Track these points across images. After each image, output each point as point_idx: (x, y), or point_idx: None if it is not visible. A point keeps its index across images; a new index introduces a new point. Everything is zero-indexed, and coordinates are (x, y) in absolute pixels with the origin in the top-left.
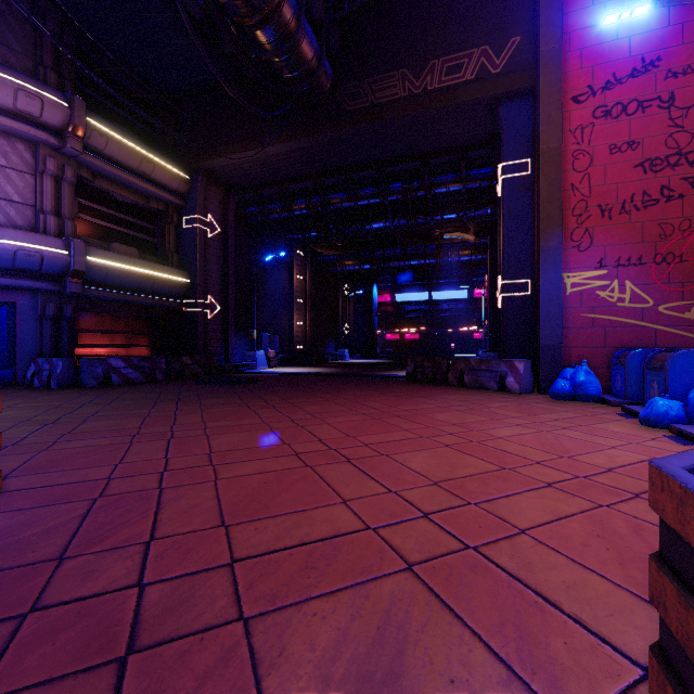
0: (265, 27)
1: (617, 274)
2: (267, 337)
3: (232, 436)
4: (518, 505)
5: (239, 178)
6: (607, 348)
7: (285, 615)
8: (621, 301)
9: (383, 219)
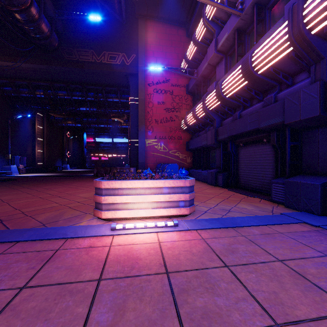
0: (20, 13)
1: (159, 141)
2: (18, 158)
3: (10, 196)
4: None
5: None
6: (157, 163)
7: (39, 214)
8: (161, 149)
9: (85, 107)
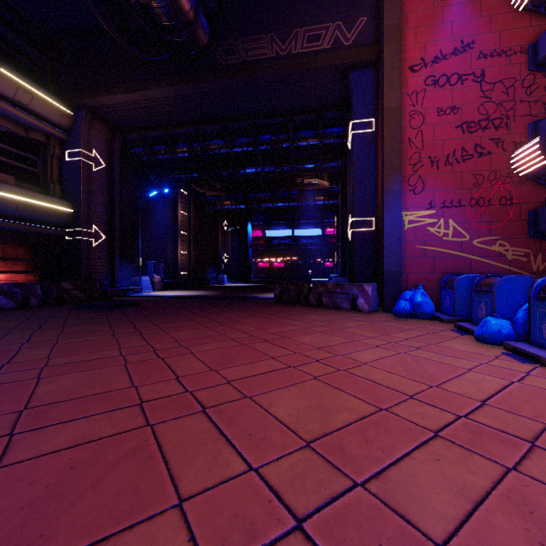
0: None
1: (443, 214)
2: (152, 264)
3: (71, 378)
4: (416, 481)
5: (123, 119)
6: (436, 274)
7: None
8: (446, 236)
9: (255, 165)
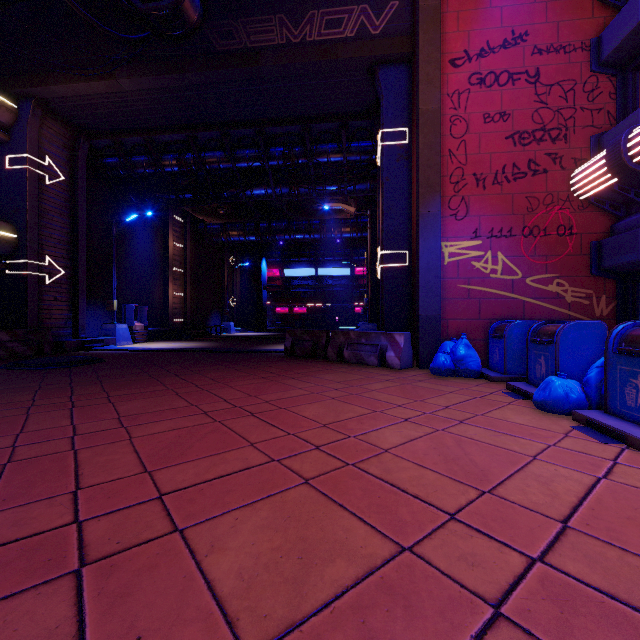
0: None
1: (490, 245)
2: (132, 308)
3: None
4: None
5: (89, 117)
6: (482, 320)
7: None
8: (494, 273)
9: (264, 185)
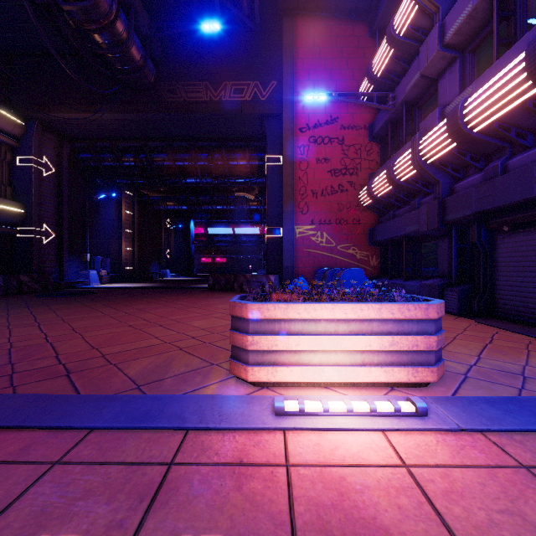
0: (101, 33)
1: (320, 228)
2: (99, 260)
3: (85, 321)
4: None
5: (73, 130)
6: (315, 268)
7: (130, 362)
8: (322, 243)
9: (195, 177)
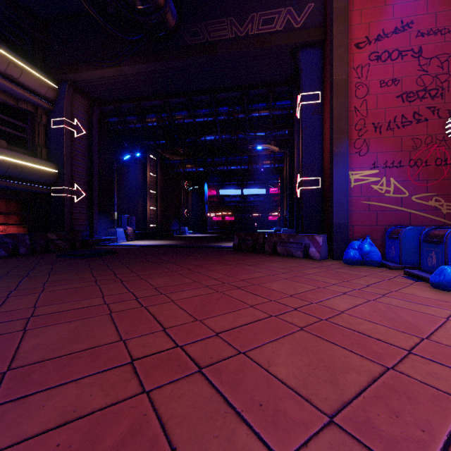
0: None
1: (385, 173)
2: (125, 218)
3: (57, 330)
4: None
5: (101, 92)
6: (378, 226)
7: None
8: (388, 193)
9: (214, 133)
